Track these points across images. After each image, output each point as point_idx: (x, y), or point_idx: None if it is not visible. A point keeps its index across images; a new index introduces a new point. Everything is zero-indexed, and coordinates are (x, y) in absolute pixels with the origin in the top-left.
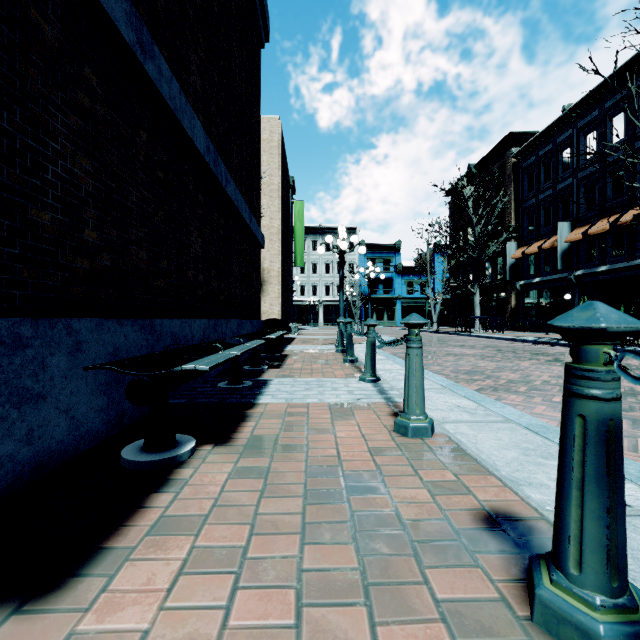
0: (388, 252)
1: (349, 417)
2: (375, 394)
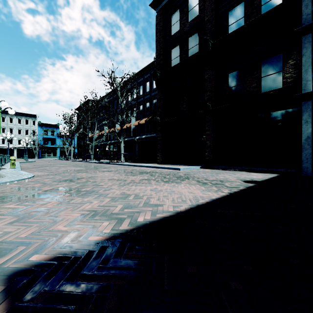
0: (53, 127)
1: None
2: None
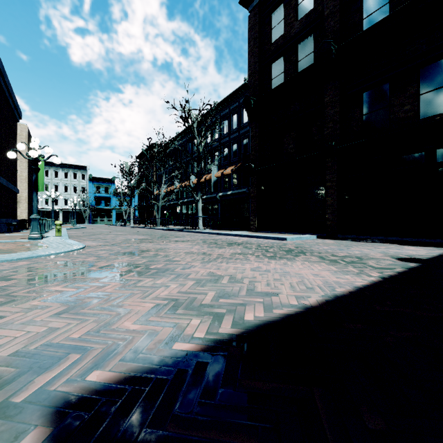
0: (108, 182)
1: None
2: None
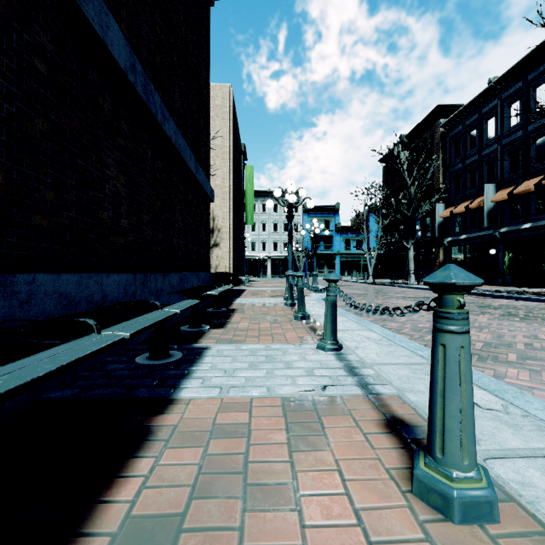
0: (328, 213)
1: (317, 435)
2: (344, 376)
